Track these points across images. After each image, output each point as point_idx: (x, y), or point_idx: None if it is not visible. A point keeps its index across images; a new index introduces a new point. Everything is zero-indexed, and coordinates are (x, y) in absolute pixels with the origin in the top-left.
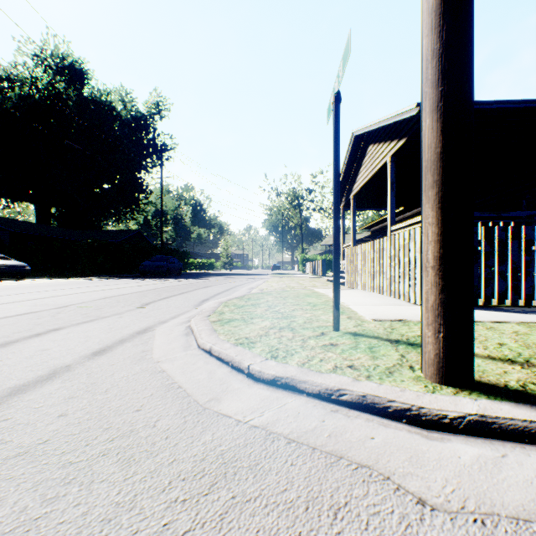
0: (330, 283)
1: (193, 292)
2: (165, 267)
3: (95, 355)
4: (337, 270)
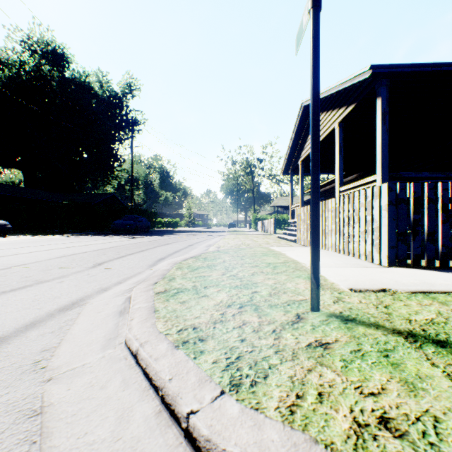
0: (281, 240)
1: (153, 250)
2: (134, 225)
3: None
4: (316, 231)
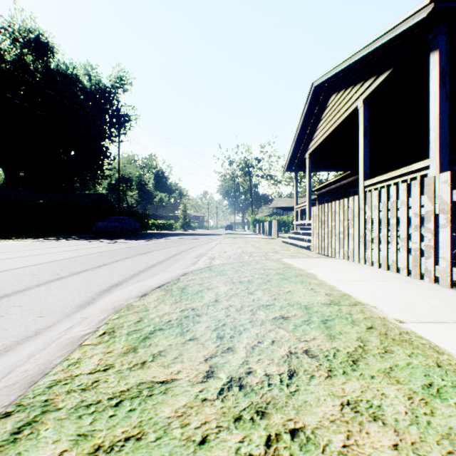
0: (289, 246)
1: (118, 264)
2: (119, 228)
3: None
4: None
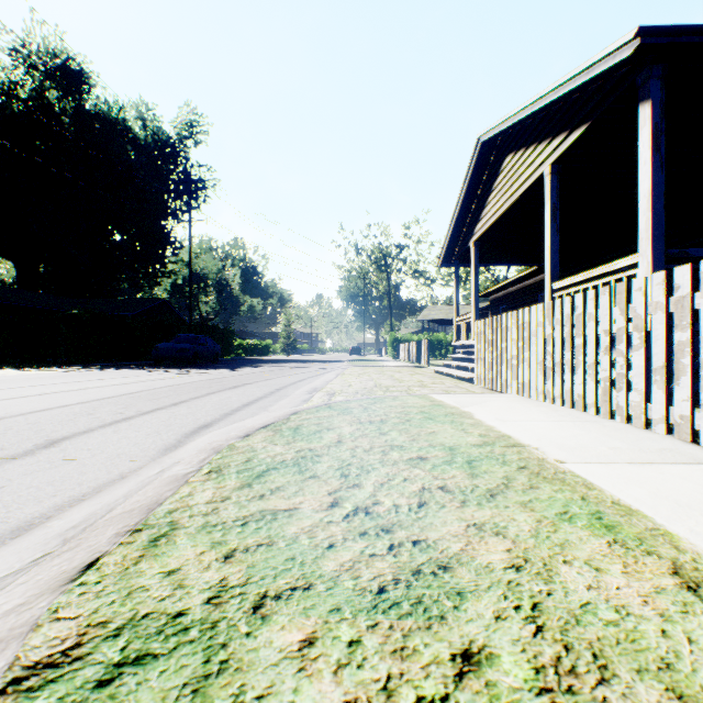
0: (444, 377)
1: (200, 401)
2: (191, 351)
3: None
4: None
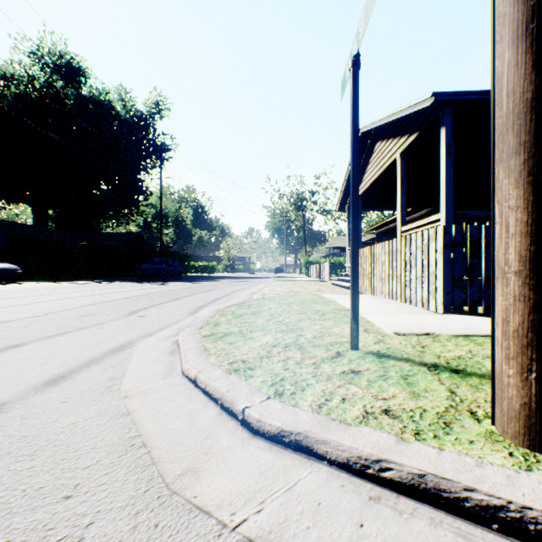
0: (336, 287)
1: (190, 297)
2: (164, 270)
3: (47, 385)
4: (355, 275)
